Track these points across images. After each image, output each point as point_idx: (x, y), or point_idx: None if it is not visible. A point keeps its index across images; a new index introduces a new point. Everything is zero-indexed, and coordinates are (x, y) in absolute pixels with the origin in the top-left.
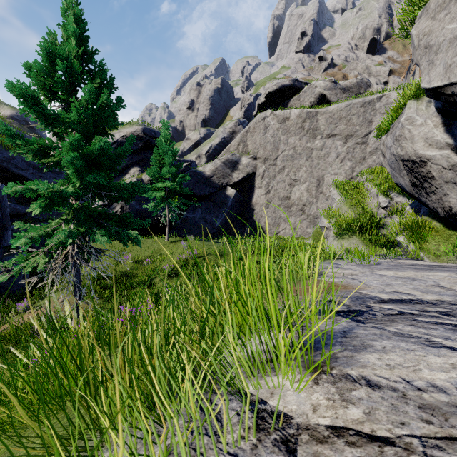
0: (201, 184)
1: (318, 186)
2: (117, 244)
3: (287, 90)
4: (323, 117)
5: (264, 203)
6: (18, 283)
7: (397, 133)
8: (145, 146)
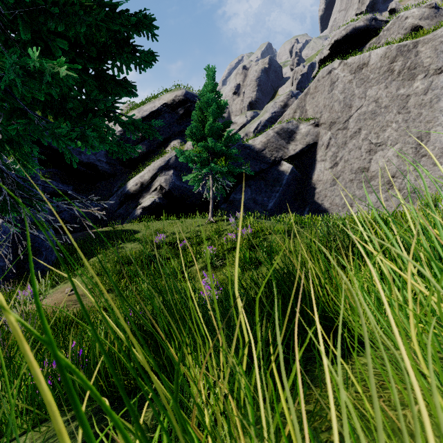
0: (250, 159)
1: (418, 147)
2: (154, 224)
3: (360, 34)
4: (427, 46)
5: (329, 179)
6: (39, 265)
7: None
8: (187, 114)
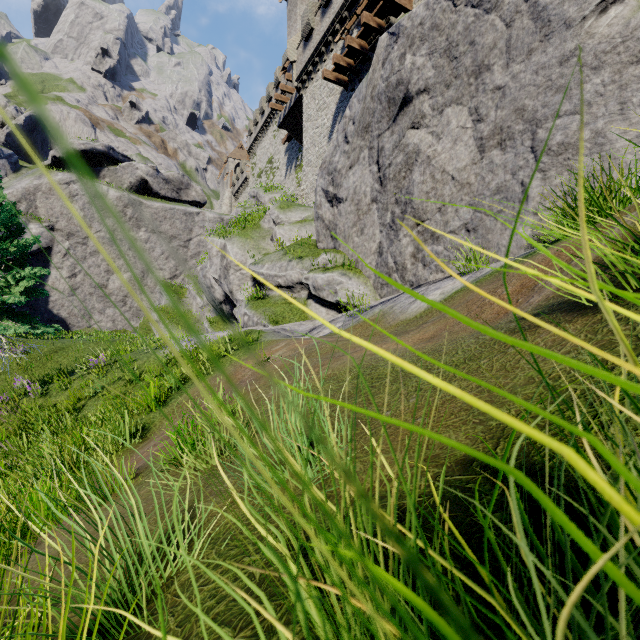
0: None
1: (142, 278)
2: None
3: (100, 155)
4: (148, 210)
5: (67, 288)
6: None
7: (204, 273)
8: None
